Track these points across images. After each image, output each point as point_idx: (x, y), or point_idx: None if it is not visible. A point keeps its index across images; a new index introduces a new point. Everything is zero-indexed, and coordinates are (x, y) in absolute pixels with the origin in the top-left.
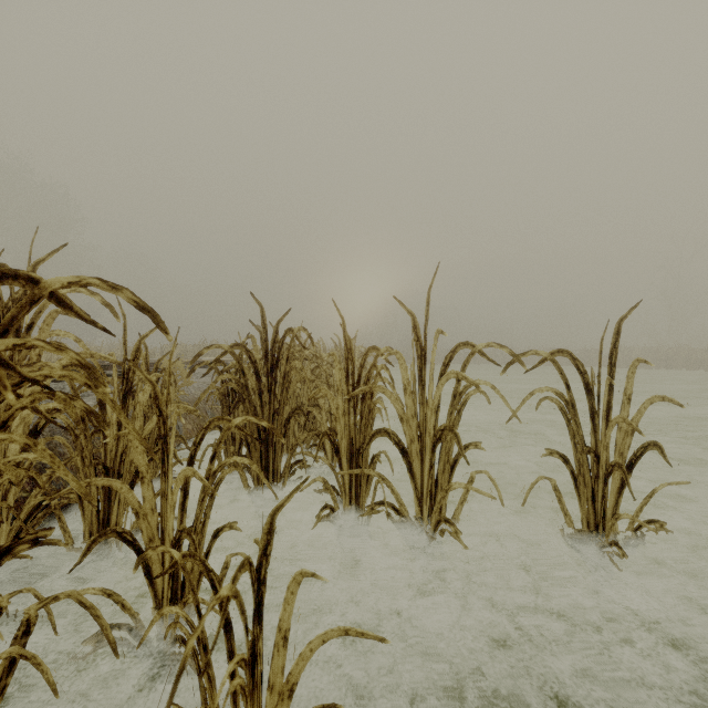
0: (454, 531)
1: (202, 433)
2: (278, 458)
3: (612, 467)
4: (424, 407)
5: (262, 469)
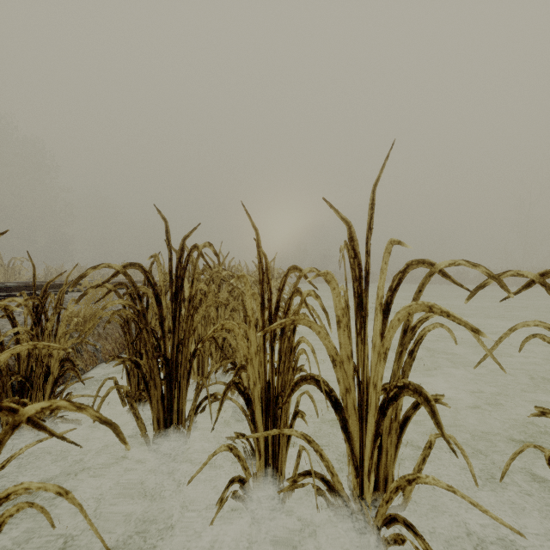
0: None
1: None
2: (182, 397)
3: None
4: (365, 347)
5: (164, 410)
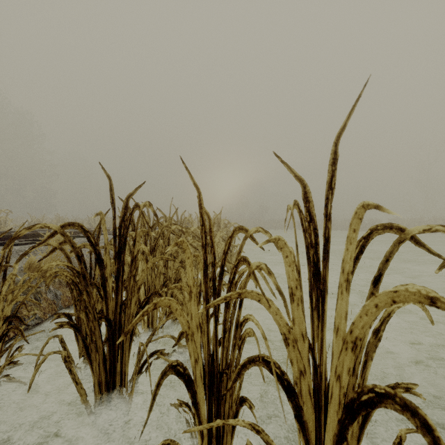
0: None
1: None
2: (125, 358)
3: None
4: (323, 327)
5: (106, 372)
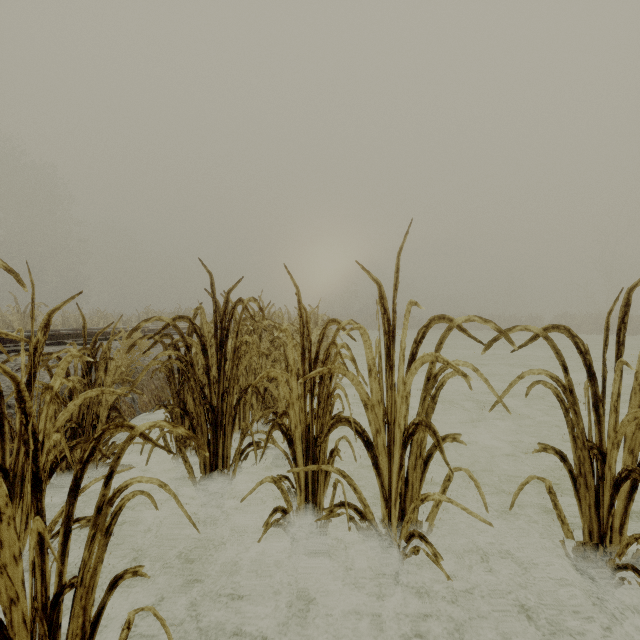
0: (432, 553)
1: (93, 445)
2: (227, 442)
3: (628, 472)
4: (392, 392)
5: (210, 455)
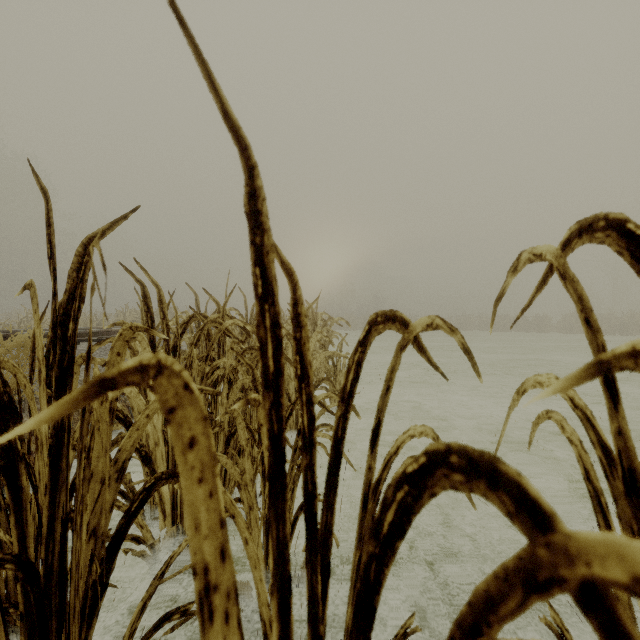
0: None
1: None
2: None
3: None
4: None
5: None
